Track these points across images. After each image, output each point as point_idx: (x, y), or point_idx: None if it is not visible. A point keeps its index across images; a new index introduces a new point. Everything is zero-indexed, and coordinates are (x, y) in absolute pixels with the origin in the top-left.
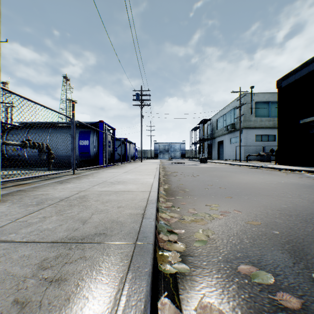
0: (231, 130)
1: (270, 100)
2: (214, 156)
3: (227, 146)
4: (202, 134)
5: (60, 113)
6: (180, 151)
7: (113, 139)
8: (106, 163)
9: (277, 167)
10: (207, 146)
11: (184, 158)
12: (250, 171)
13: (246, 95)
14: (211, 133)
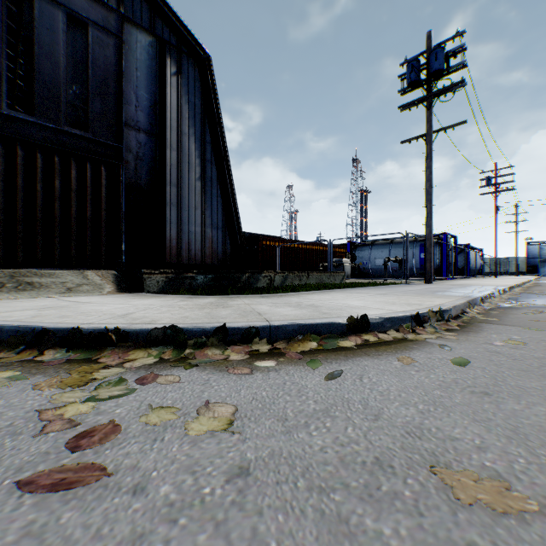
0: None
1: None
2: None
3: None
4: None
5: None
6: None
7: (454, 249)
8: (451, 275)
9: None
10: None
11: None
12: None
13: None
14: None
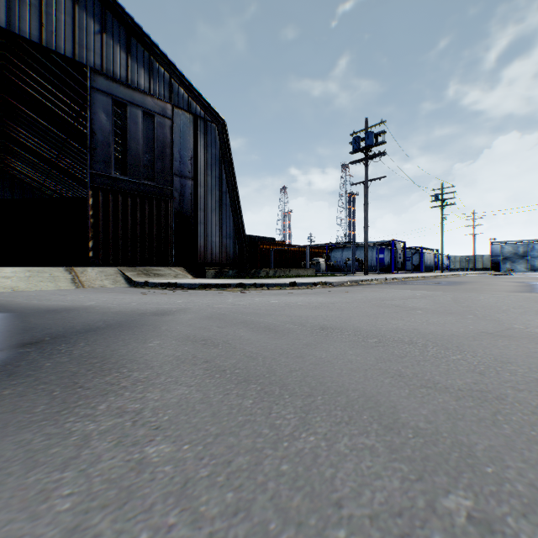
0: None
1: None
2: None
3: None
4: None
5: (373, 245)
6: None
7: (403, 251)
8: (397, 271)
9: None
10: None
11: None
12: None
13: None
14: None
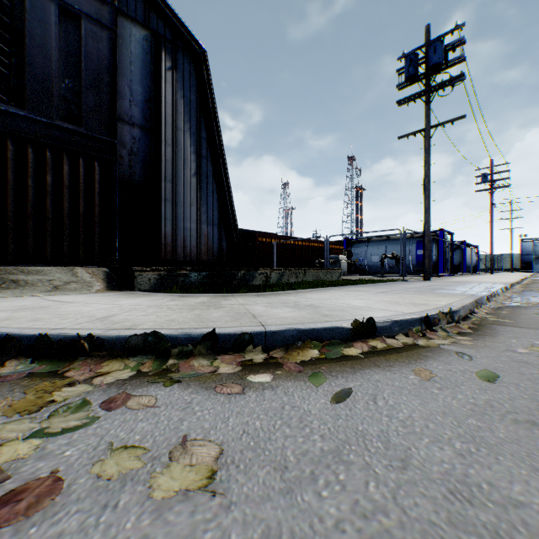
0: None
1: None
2: None
3: None
4: None
5: None
6: None
7: (450, 246)
8: (448, 272)
9: None
10: None
11: None
12: None
13: None
14: None
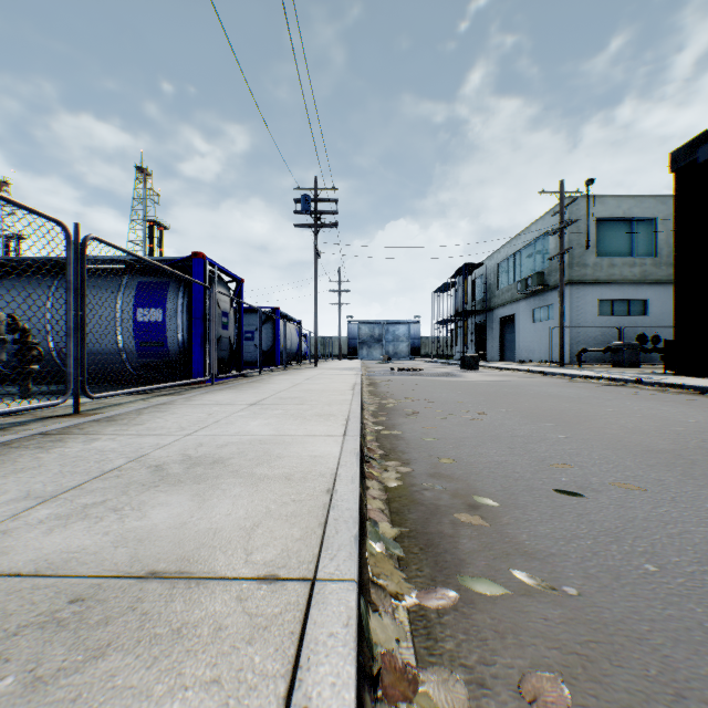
0: (535, 289)
1: (633, 214)
2: (490, 352)
3: (525, 328)
4: (462, 300)
5: (5, 197)
6: (409, 340)
7: (238, 308)
8: (212, 373)
9: (689, 382)
10: (473, 329)
11: (417, 358)
12: (622, 397)
13: (575, 203)
14: (484, 298)
